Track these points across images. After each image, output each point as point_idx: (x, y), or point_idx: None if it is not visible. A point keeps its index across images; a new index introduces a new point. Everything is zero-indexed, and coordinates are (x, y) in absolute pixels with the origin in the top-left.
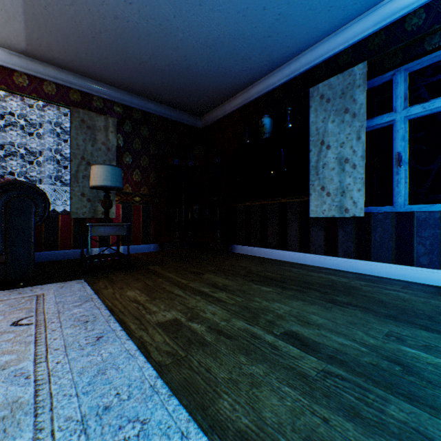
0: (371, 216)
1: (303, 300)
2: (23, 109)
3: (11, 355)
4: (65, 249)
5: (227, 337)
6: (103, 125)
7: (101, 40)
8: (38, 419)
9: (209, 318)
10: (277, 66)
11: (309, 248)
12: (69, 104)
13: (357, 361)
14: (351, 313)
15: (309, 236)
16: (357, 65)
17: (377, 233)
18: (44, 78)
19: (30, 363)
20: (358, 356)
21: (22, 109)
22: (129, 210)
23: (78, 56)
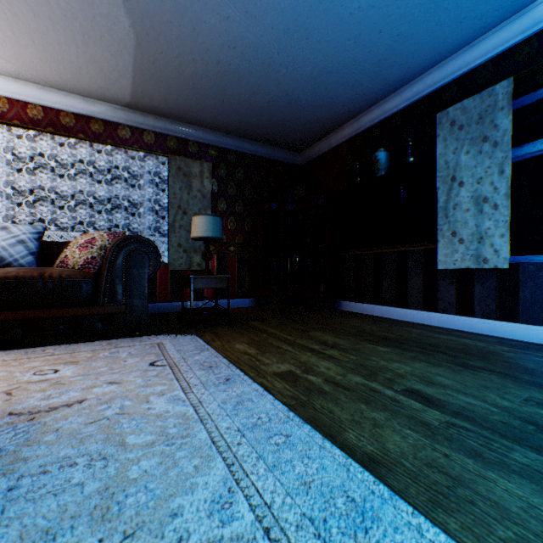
0: (519, 268)
1: (427, 361)
2: (125, 161)
3: (162, 386)
4: (162, 302)
5: (344, 388)
6: (198, 171)
7: (201, 85)
8: (206, 426)
9: (324, 372)
10: (394, 89)
11: (435, 306)
12: (166, 152)
13: (485, 418)
14: (485, 378)
15: (436, 291)
16: (499, 83)
17: (528, 289)
18: (144, 128)
19: (180, 392)
20: (487, 414)
21: (125, 162)
22: (224, 261)
23: (177, 103)
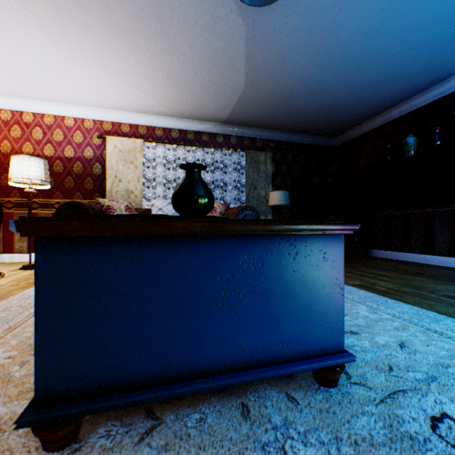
0: None
1: None
2: (219, 157)
3: None
4: None
5: (402, 292)
6: (263, 159)
7: (275, 106)
8: None
9: (384, 286)
10: (422, 90)
11: None
12: (243, 148)
13: None
14: None
15: None
16: None
17: None
18: (231, 134)
19: None
20: None
21: (219, 157)
22: None
23: (254, 117)
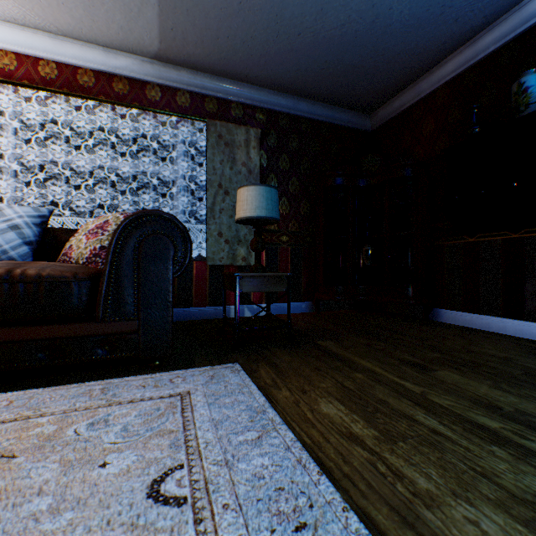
0: None
1: None
2: (155, 130)
3: None
4: (199, 306)
5: None
6: (243, 140)
7: (249, 4)
8: None
9: None
10: None
11: None
12: (203, 117)
13: None
14: None
15: None
16: None
17: None
18: (177, 86)
19: None
20: None
21: (154, 131)
22: (274, 254)
23: (216, 45)
